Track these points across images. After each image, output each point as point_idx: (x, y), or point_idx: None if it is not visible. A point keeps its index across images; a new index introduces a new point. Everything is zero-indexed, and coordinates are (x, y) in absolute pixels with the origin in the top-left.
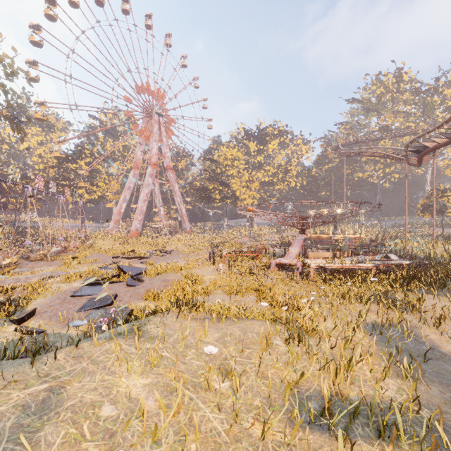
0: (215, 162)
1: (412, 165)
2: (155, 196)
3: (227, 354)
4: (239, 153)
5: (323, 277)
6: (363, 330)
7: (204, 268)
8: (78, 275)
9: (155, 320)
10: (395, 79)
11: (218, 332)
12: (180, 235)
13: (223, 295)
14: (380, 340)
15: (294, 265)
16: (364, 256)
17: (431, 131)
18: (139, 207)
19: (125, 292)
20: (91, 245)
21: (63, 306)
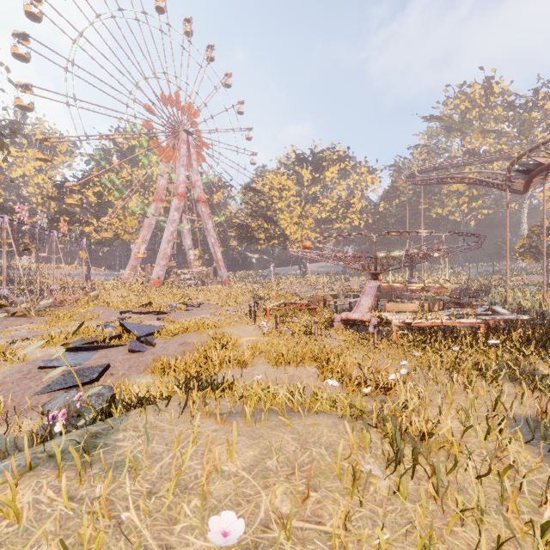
0: (259, 192)
1: (514, 192)
2: (183, 236)
3: (269, 510)
4: (289, 182)
5: (410, 338)
6: (511, 431)
7: (241, 325)
8: (63, 337)
9: (139, 419)
10: (483, 91)
11: (253, 447)
12: (214, 285)
13: (266, 366)
14: None
15: (368, 321)
16: (462, 310)
17: (548, 141)
18: (161, 249)
19: (124, 360)
20: (96, 297)
21: (20, 383)
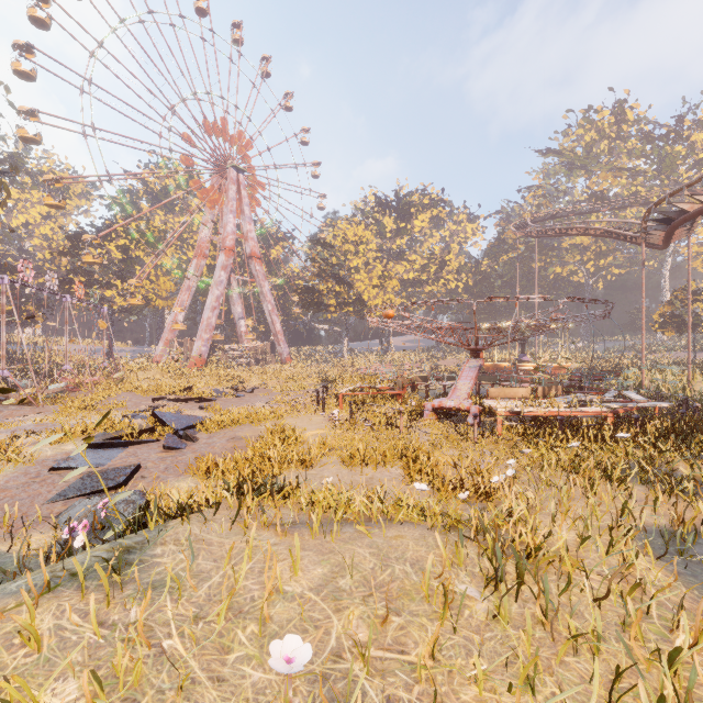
0: (329, 246)
1: (652, 247)
2: (232, 301)
3: (342, 637)
4: (367, 233)
5: (519, 431)
6: (640, 545)
7: (306, 416)
8: (80, 430)
9: (180, 530)
10: (614, 118)
11: (322, 563)
12: (272, 365)
13: (338, 466)
14: (687, 572)
15: (466, 410)
16: (585, 395)
17: (694, 183)
18: (204, 319)
19: (158, 460)
20: (121, 380)
21: (27, 489)
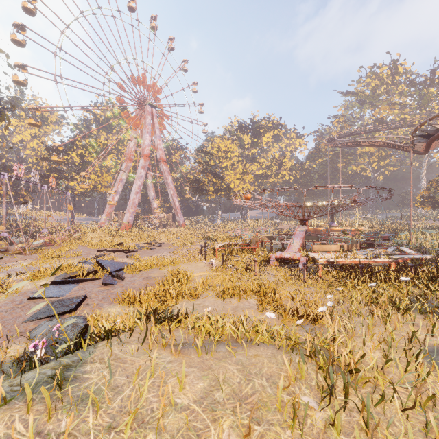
0: (209, 154)
1: (416, 153)
2: (148, 188)
3: None
4: (233, 145)
5: (333, 274)
6: (426, 361)
7: (194, 262)
8: (50, 271)
9: (105, 350)
10: (390, 71)
11: (203, 378)
12: (173, 228)
13: (214, 298)
14: None
15: (298, 259)
16: (375, 250)
17: None
18: (131, 199)
19: (98, 292)
20: (78, 238)
21: (12, 312)
